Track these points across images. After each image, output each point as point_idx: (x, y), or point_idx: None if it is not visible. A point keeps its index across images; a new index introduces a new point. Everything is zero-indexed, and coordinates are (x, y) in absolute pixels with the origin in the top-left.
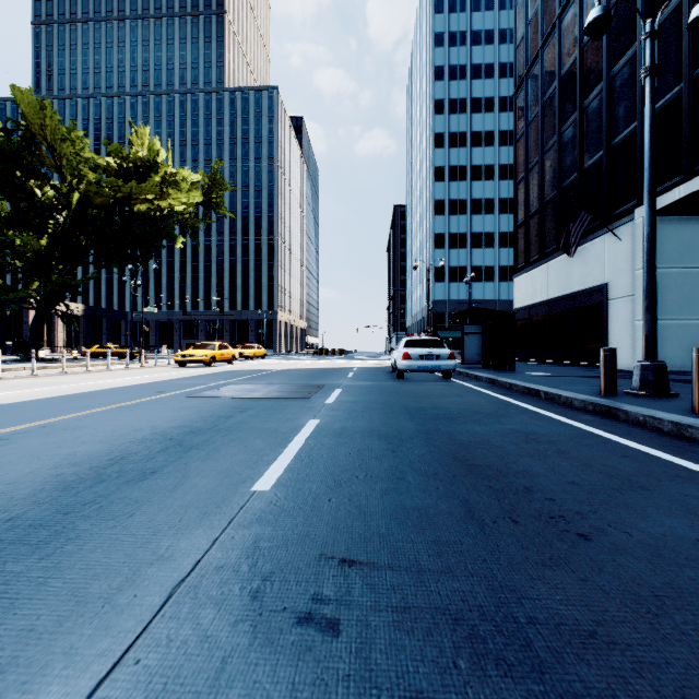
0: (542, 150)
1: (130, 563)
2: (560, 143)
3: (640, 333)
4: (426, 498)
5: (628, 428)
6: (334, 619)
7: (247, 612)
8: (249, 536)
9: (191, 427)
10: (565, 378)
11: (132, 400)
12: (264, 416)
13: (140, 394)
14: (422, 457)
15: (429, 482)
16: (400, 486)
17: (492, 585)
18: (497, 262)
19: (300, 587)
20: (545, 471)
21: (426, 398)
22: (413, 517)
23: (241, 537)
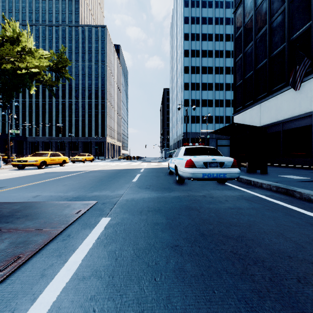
0: (255, 37)
1: None
2: (270, 29)
3: None
4: None
5: None
6: None
7: None
8: None
9: None
10: None
11: None
12: None
13: None
14: None
15: None
16: None
17: None
18: (214, 114)
19: None
20: None
21: None
22: None
23: None
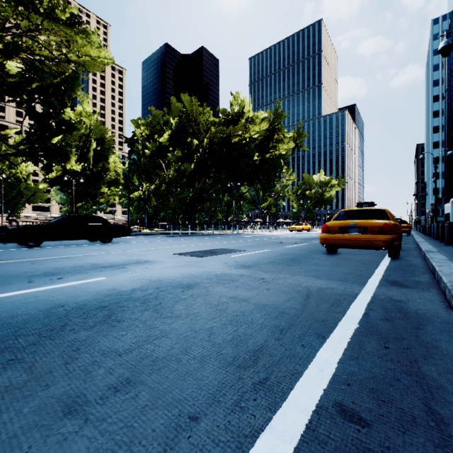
0: (446, 173)
1: None
2: (448, 175)
3: None
4: None
5: None
6: None
7: None
8: None
9: None
10: None
11: None
12: None
13: None
14: None
15: None
16: None
17: None
18: None
19: None
20: None
21: None
22: None
23: None
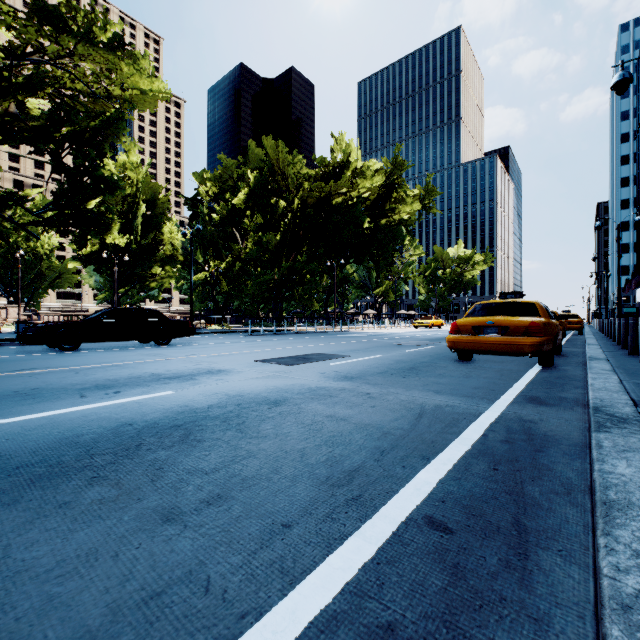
0: (639, 245)
1: None
2: None
3: None
4: None
5: None
6: None
7: None
8: None
9: None
10: None
11: None
12: None
13: None
14: None
15: None
16: None
17: None
18: None
19: None
20: None
21: None
22: None
23: None
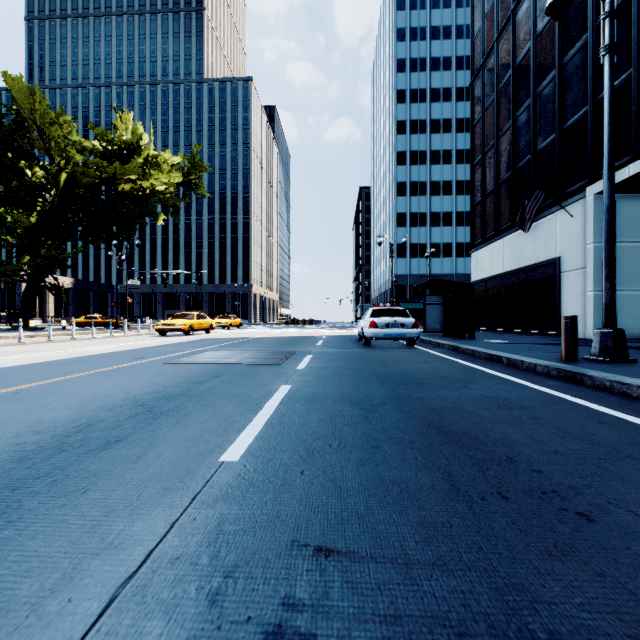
0: (497, 134)
1: (72, 553)
2: (515, 127)
3: (591, 303)
4: (405, 470)
5: (596, 393)
6: (310, 635)
7: (202, 624)
8: (212, 517)
9: (164, 393)
10: (523, 345)
11: (110, 366)
12: (237, 382)
13: (118, 361)
14: (395, 423)
15: (406, 451)
16: (376, 456)
17: (495, 583)
18: (454, 239)
19: (269, 586)
20: (524, 438)
21: (393, 364)
22: (393, 492)
23: (204, 519)
